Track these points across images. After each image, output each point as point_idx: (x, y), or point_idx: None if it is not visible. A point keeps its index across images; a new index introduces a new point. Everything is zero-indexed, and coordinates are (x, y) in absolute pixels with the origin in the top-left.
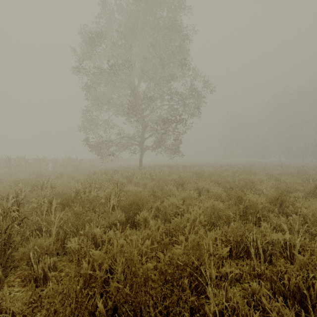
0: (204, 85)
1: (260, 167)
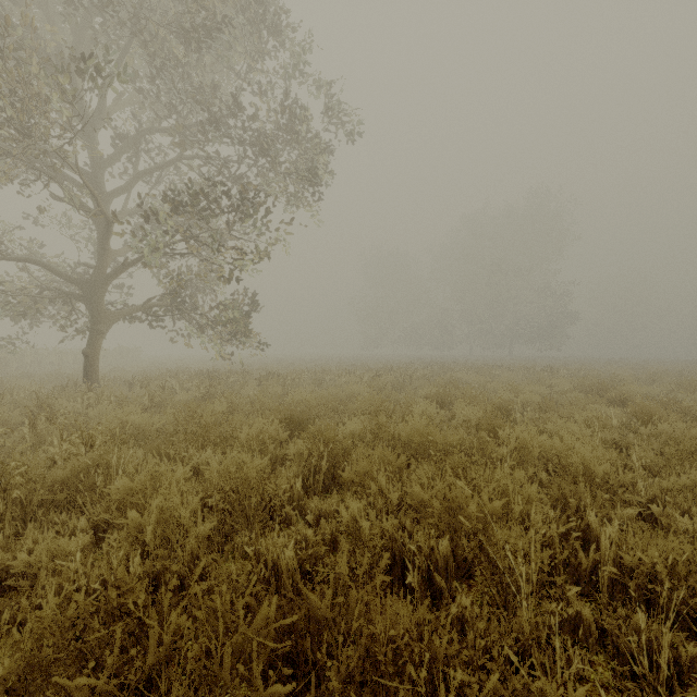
0: (331, 106)
1: (468, 371)
